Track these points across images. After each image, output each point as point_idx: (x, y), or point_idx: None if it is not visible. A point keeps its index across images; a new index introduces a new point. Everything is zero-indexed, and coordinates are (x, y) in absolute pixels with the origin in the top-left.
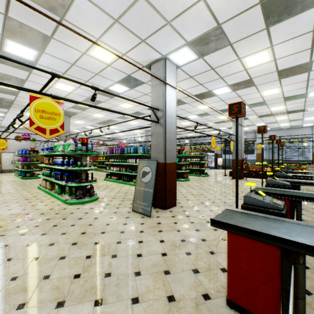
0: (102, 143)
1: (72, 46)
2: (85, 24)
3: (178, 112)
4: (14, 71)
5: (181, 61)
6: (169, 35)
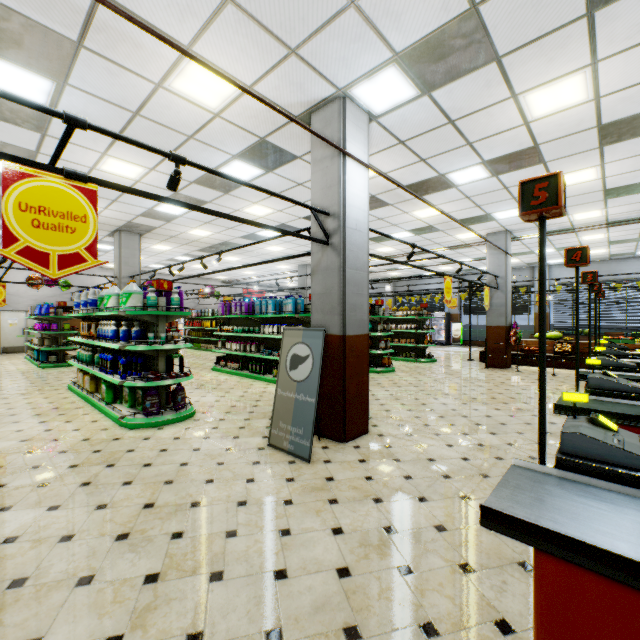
0: (210, 291)
1: (131, 68)
2: (155, 9)
3: (370, 224)
4: (9, 132)
5: (381, 103)
6: (353, 36)
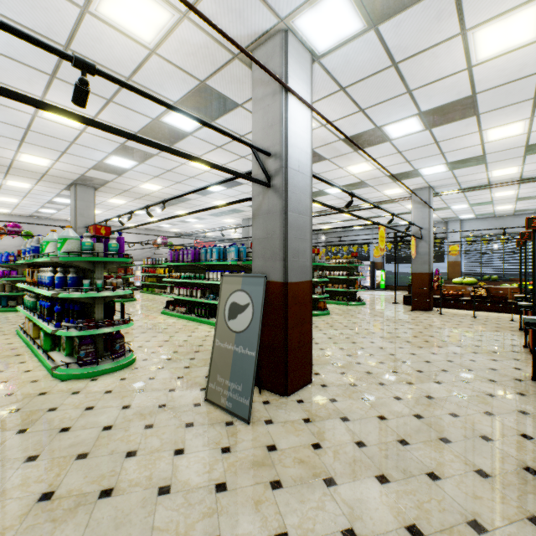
0: (163, 241)
1: None
2: None
3: None
4: None
5: (324, 39)
6: None
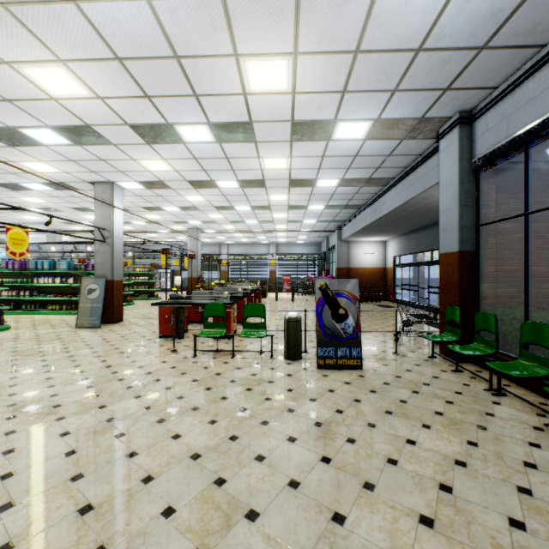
0: None
1: (1, 156)
2: (36, 154)
3: None
4: None
5: (130, 187)
6: (120, 175)
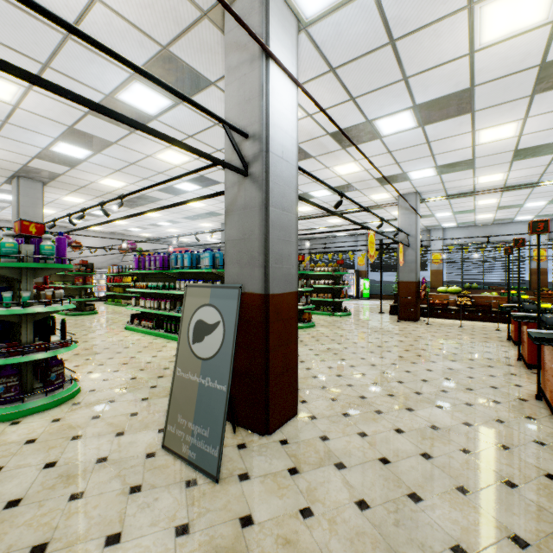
0: (131, 247)
1: None
2: None
3: None
4: None
5: None
6: None
